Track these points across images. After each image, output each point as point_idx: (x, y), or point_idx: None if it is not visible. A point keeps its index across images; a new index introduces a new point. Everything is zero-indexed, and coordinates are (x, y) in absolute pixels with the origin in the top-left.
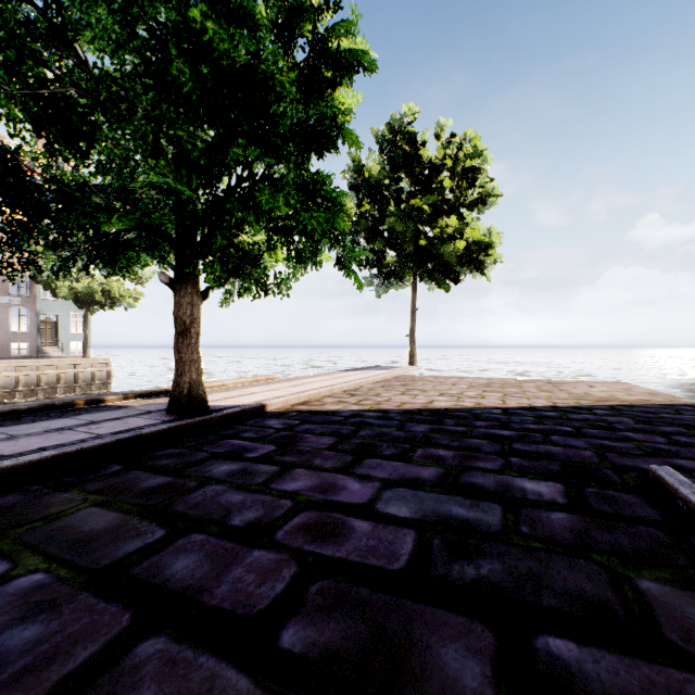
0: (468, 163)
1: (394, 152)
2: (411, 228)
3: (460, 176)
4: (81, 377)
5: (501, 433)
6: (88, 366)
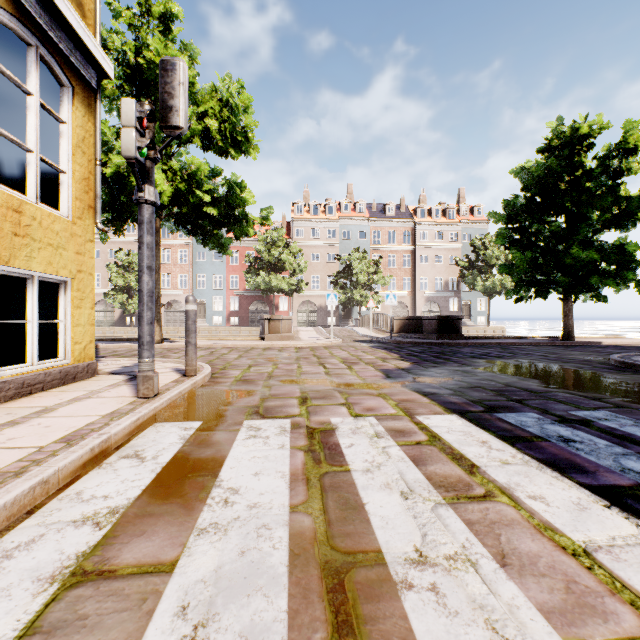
0: None
1: None
2: None
3: None
4: None
5: None
6: (491, 331)
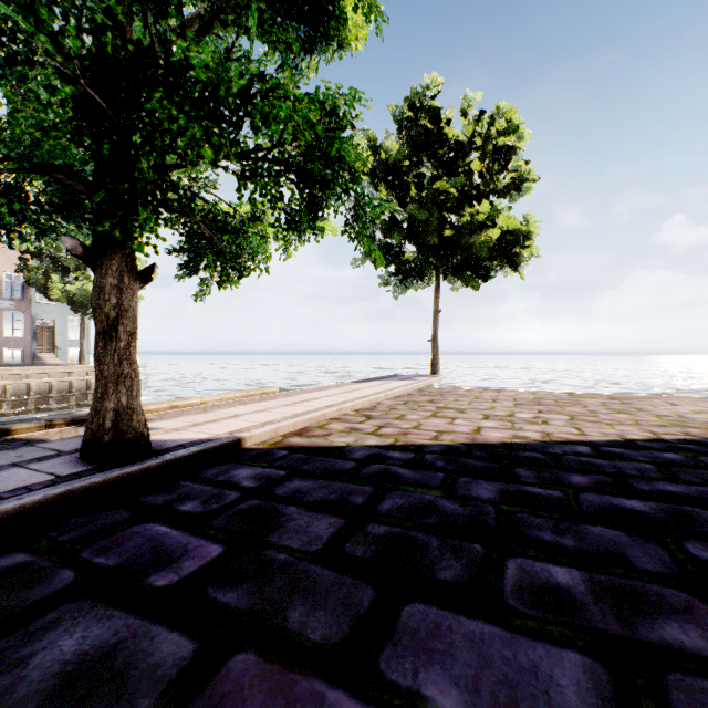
0: (501, 141)
1: (415, 131)
2: (435, 215)
3: (492, 156)
4: (76, 386)
5: (633, 507)
6: (83, 374)
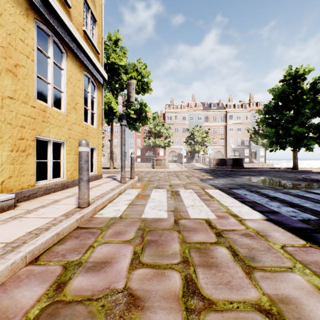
0: None
1: None
2: None
3: None
4: None
5: None
6: (266, 166)
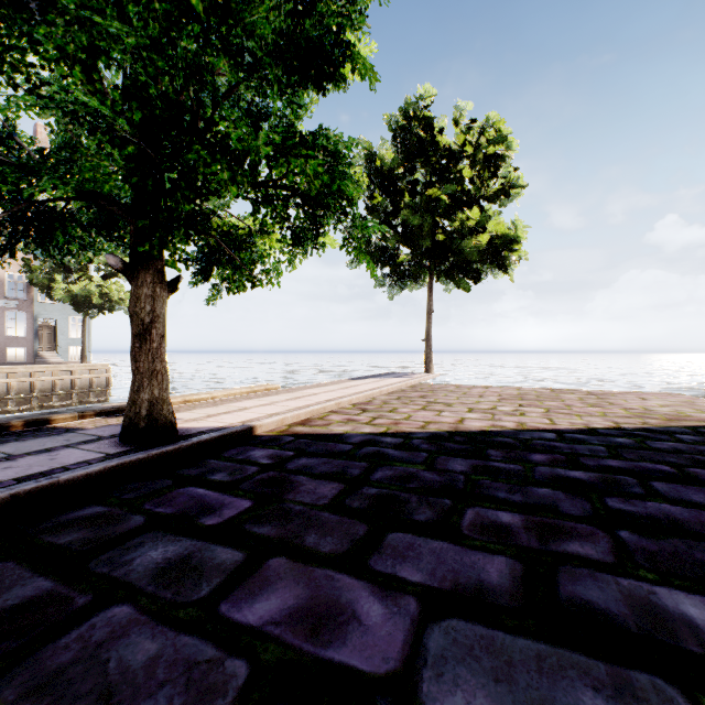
0: (491, 149)
1: (409, 139)
2: (427, 221)
3: (482, 164)
4: (79, 384)
5: (575, 476)
6: (85, 372)
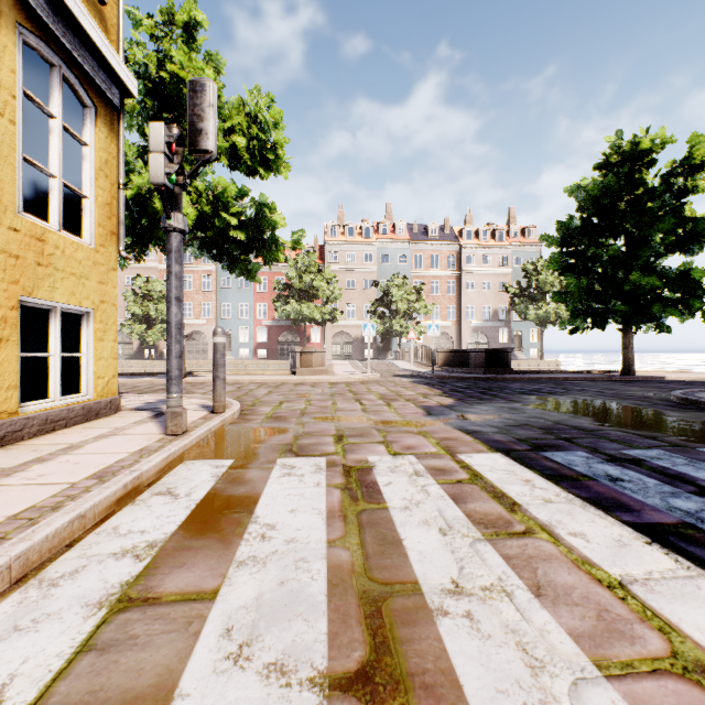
0: None
1: None
2: None
3: None
4: None
5: None
6: (544, 365)
